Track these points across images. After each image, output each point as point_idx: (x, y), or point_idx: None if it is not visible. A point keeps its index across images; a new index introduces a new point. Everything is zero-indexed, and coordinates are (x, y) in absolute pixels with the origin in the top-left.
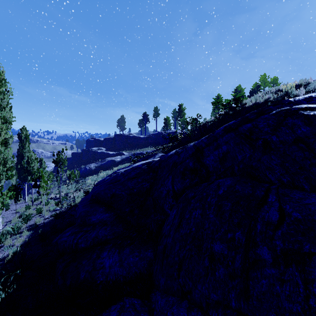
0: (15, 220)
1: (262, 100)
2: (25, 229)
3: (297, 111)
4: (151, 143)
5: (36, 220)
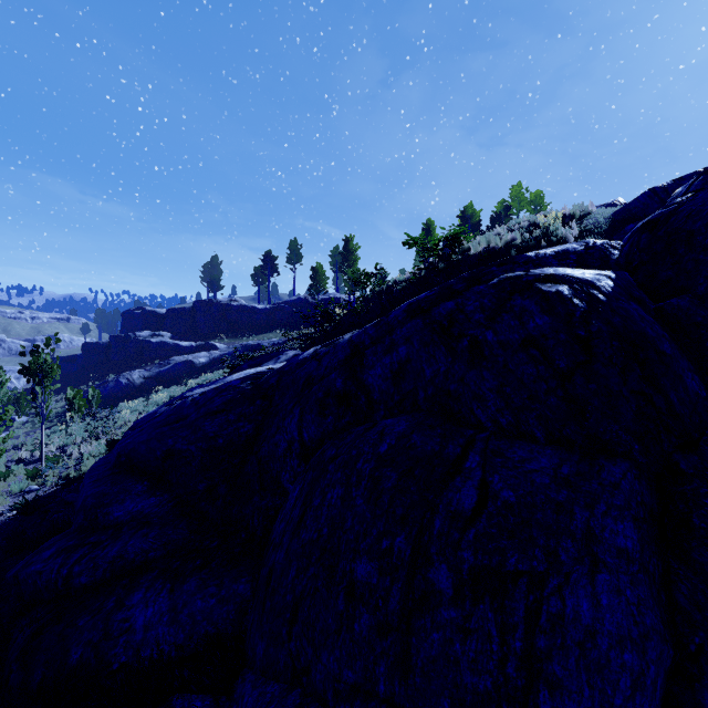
0: None
1: (501, 244)
2: None
3: (532, 283)
4: (283, 323)
5: None
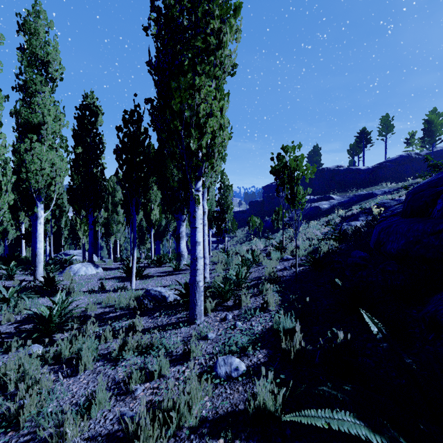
0: (221, 268)
1: None
2: (254, 283)
3: None
4: (385, 178)
5: (268, 270)
